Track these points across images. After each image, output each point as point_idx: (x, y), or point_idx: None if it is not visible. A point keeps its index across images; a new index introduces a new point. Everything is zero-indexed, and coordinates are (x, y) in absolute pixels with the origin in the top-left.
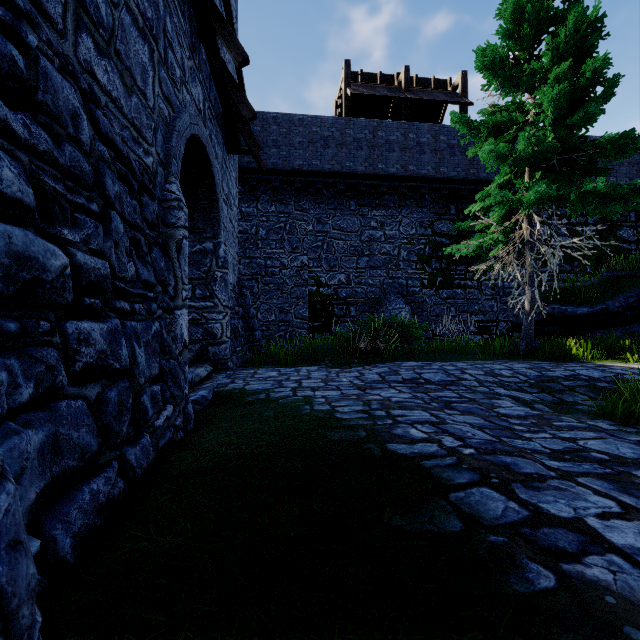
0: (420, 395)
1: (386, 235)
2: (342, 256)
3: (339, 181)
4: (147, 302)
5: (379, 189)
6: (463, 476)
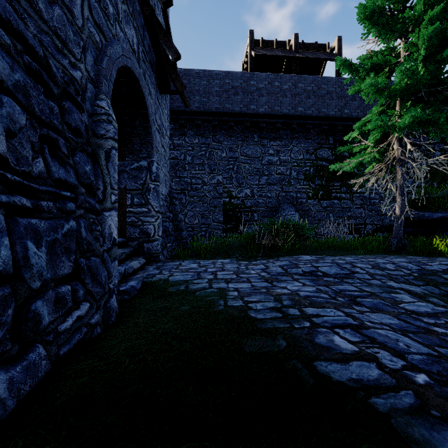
0: (323, 288)
1: (281, 160)
2: (248, 176)
3: (245, 120)
4: (62, 201)
5: (275, 125)
6: (446, 438)
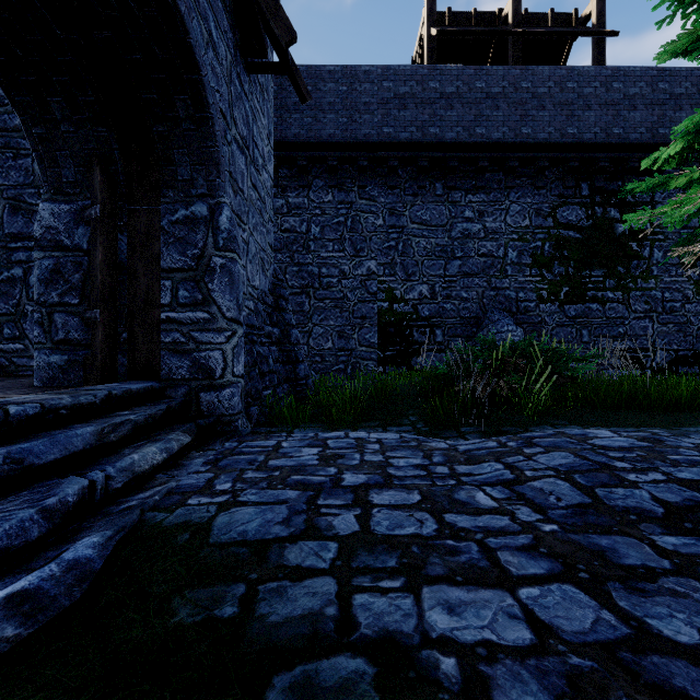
0: None
1: (486, 229)
2: (424, 260)
3: (420, 155)
4: None
5: (477, 164)
6: None
